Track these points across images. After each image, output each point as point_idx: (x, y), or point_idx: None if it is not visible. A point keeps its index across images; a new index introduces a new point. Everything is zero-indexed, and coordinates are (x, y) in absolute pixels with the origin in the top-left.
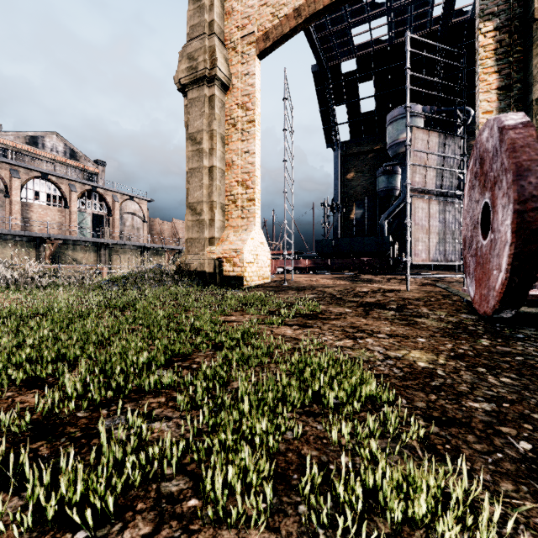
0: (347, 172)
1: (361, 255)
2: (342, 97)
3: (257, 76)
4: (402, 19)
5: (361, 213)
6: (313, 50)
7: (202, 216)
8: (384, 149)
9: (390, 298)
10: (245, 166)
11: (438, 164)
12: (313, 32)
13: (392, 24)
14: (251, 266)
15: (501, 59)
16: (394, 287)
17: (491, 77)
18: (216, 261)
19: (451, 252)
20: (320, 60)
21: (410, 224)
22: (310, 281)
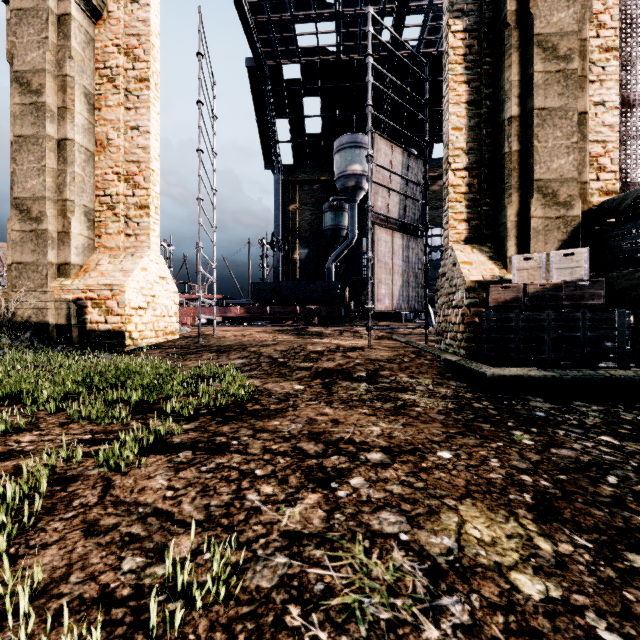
0: (290, 203)
1: (307, 302)
2: (284, 108)
3: (154, 11)
4: (351, 32)
5: (306, 253)
6: (248, 35)
7: (42, 224)
8: (331, 181)
9: (355, 361)
10: (133, 151)
11: (401, 188)
12: (247, 11)
13: (341, 35)
14: (142, 313)
15: (470, 68)
16: (350, 341)
17: (461, 87)
18: (72, 305)
19: (415, 298)
20: (257, 52)
21: (373, 260)
22: (241, 336)
